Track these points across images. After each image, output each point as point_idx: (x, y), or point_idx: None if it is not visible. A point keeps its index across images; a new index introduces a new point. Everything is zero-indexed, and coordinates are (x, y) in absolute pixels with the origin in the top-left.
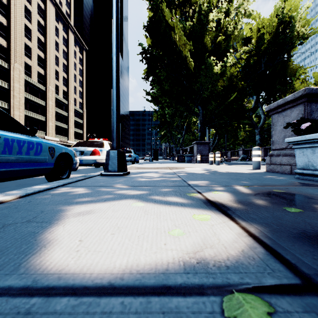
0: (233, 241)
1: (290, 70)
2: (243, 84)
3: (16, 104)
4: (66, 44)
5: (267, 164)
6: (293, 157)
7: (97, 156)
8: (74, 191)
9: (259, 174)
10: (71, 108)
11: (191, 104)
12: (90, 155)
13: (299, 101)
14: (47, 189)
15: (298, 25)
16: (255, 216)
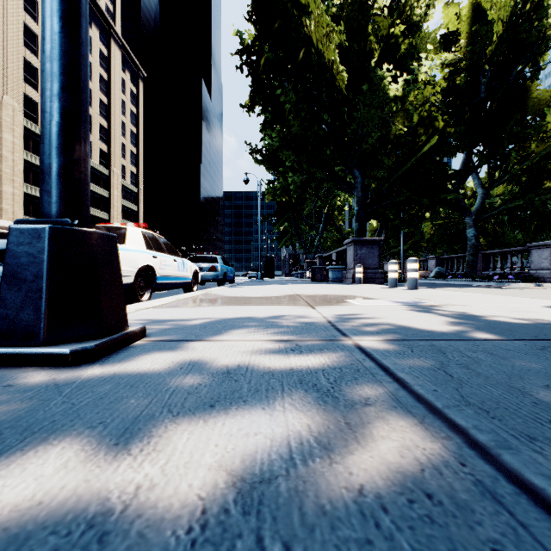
0: None
1: (533, 100)
2: None
3: (7, 172)
4: (107, 67)
5: None
6: None
7: None
8: None
9: None
10: (116, 183)
11: (338, 167)
12: None
13: None
14: None
15: None
16: None
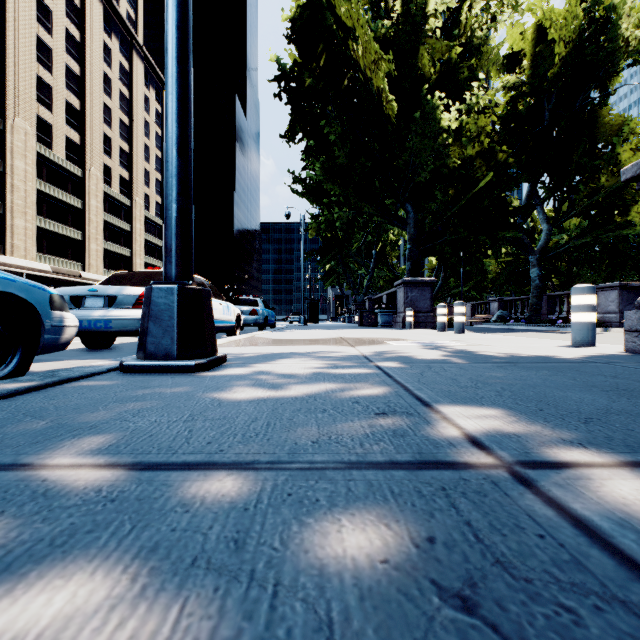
0: None
1: (604, 127)
2: None
3: (19, 204)
4: (128, 83)
5: (629, 332)
6: None
7: None
8: None
9: None
10: (139, 215)
11: (390, 200)
12: (134, 308)
13: None
14: None
15: (628, 23)
16: None
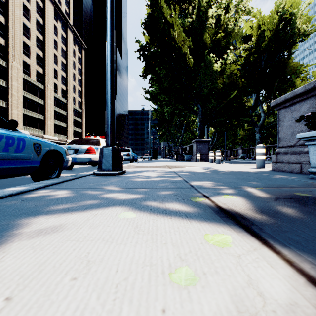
0: (290, 300)
1: (290, 68)
2: (242, 82)
3: (14, 103)
4: (65, 43)
5: (272, 163)
6: (303, 155)
7: (92, 154)
8: (54, 194)
9: (266, 173)
10: (70, 107)
11: (190, 102)
12: (85, 153)
13: (310, 93)
14: (22, 191)
15: (299, 21)
16: (297, 237)
